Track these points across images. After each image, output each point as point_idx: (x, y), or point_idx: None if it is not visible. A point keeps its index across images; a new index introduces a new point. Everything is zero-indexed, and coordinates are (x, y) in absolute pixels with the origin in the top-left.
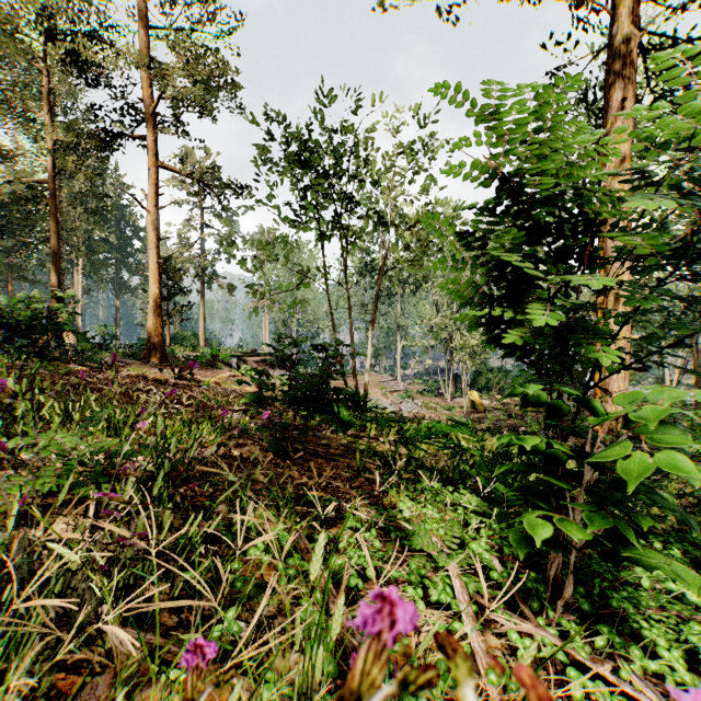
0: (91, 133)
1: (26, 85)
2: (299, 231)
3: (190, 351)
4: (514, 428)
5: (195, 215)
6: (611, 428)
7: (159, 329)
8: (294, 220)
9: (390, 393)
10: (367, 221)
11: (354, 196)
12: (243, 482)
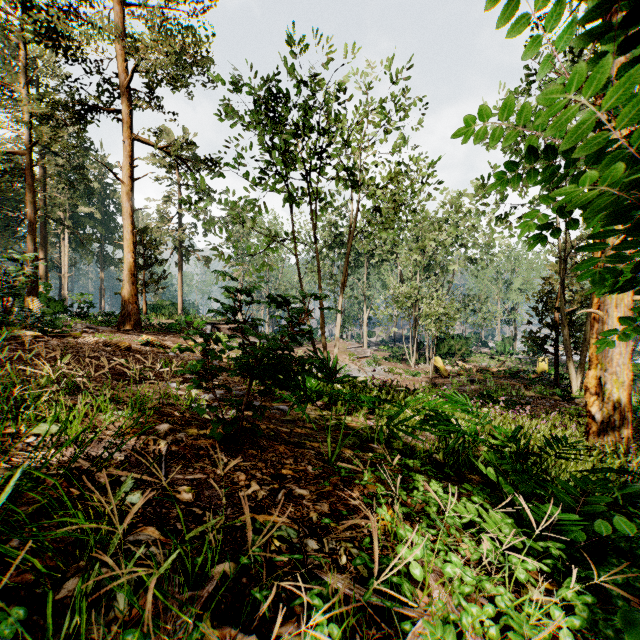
0: (67, 105)
1: (3, 59)
2: (265, 188)
3: (166, 318)
4: (481, 394)
5: (173, 190)
6: (611, 400)
7: (133, 297)
8: (260, 177)
9: (358, 359)
10: (337, 179)
11: (323, 150)
12: (151, 503)
